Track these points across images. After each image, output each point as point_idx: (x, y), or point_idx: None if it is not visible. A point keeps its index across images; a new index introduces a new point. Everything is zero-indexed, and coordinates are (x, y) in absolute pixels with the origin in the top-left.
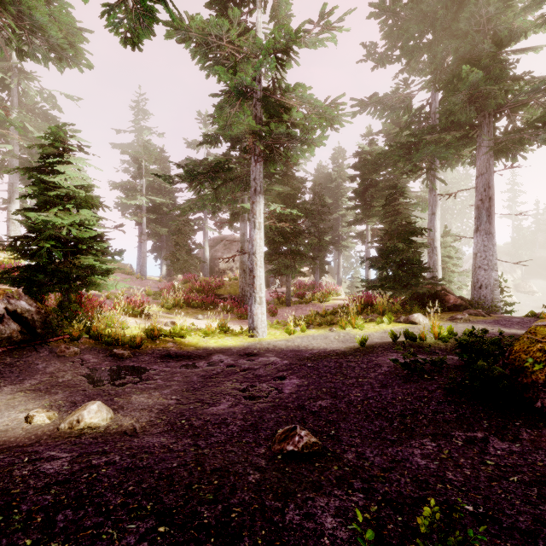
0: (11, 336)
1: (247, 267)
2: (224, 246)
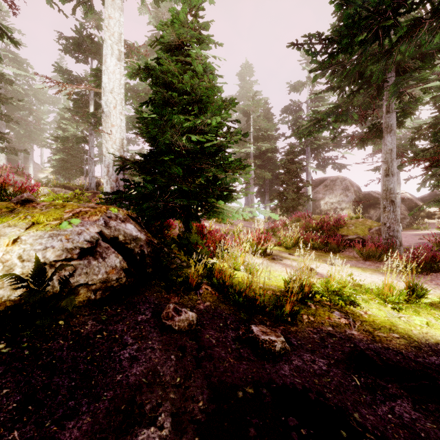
0: (105, 278)
1: (396, 197)
2: (325, 187)
